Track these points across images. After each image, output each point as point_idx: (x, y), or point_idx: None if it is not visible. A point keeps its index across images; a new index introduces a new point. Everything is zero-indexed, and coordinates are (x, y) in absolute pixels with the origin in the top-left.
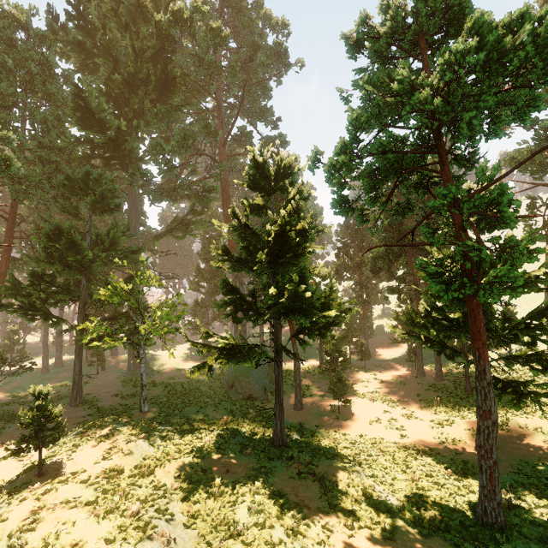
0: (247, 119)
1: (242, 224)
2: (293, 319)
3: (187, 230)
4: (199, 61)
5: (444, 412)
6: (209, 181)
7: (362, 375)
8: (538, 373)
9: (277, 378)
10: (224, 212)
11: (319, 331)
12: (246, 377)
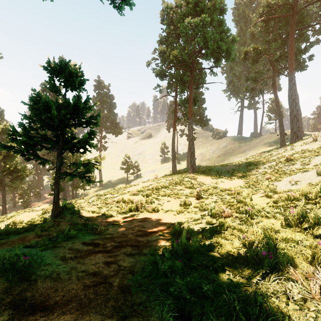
0: None
1: None
2: (13, 174)
3: None
4: None
5: None
6: None
7: (37, 203)
8: (84, 183)
9: (4, 195)
10: None
11: (21, 179)
12: None
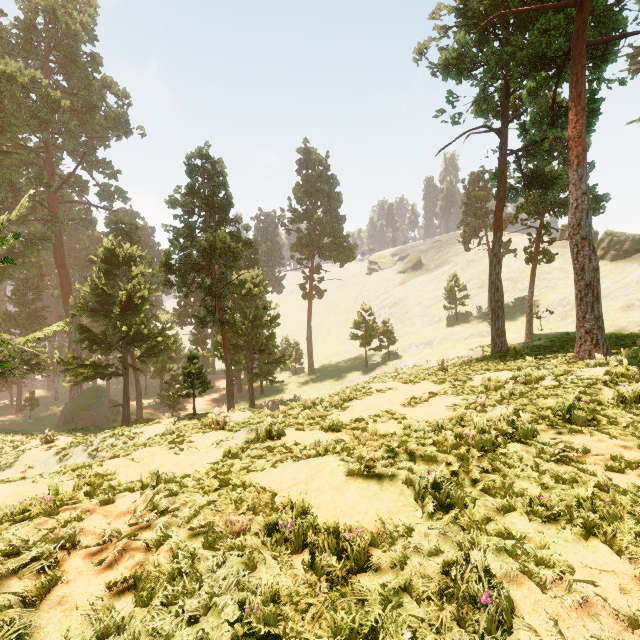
0: (82, 165)
1: (99, 288)
2: (137, 345)
3: (4, 273)
4: (31, 116)
5: (244, 405)
6: (34, 223)
7: (197, 399)
8: (273, 368)
9: (125, 385)
10: (57, 259)
11: (155, 355)
12: (87, 410)
